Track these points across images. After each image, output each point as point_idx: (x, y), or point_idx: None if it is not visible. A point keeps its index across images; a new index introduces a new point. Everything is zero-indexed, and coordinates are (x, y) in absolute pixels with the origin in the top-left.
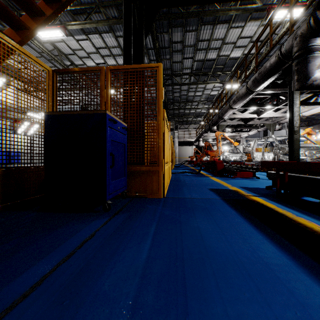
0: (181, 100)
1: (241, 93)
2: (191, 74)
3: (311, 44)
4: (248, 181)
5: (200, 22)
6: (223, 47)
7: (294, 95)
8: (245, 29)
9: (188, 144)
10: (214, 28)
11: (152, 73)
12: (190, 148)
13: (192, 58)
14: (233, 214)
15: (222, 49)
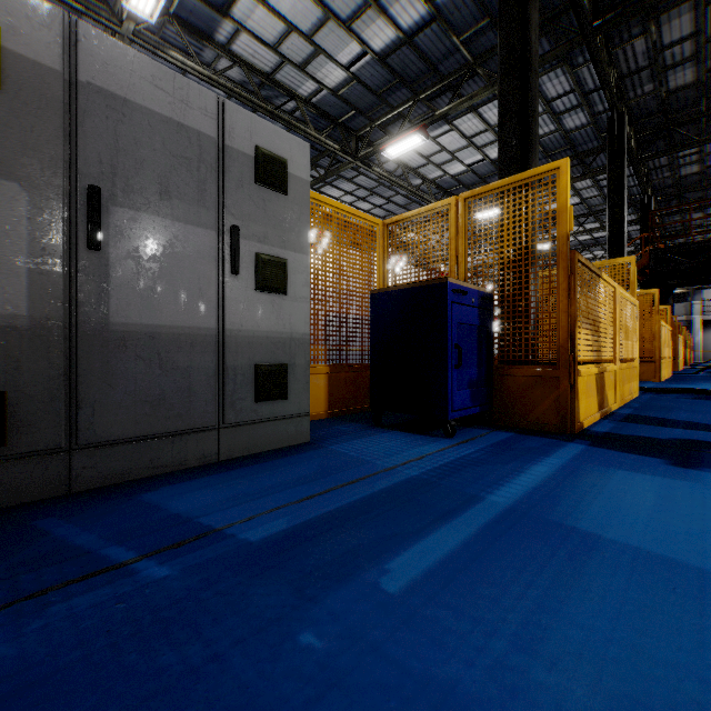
0: None
1: None
2: None
3: None
4: None
5: None
6: None
7: None
8: None
9: None
10: None
11: None
12: None
13: None
14: (708, 373)
15: None
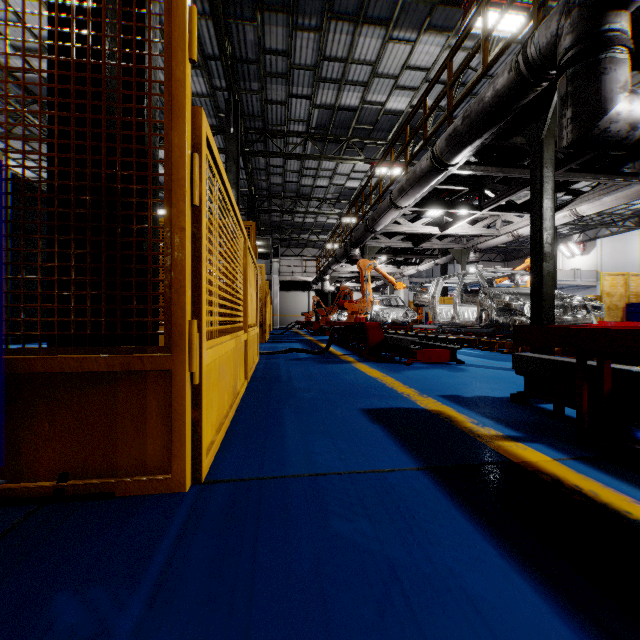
0: (287, 194)
1: (418, 169)
2: (307, 136)
3: (610, 28)
4: (447, 373)
5: (328, 12)
6: (373, 82)
7: (544, 169)
8: (418, 50)
9: (301, 288)
10: (357, 33)
11: (219, 121)
12: (304, 295)
13: (309, 97)
14: None
15: (372, 87)
